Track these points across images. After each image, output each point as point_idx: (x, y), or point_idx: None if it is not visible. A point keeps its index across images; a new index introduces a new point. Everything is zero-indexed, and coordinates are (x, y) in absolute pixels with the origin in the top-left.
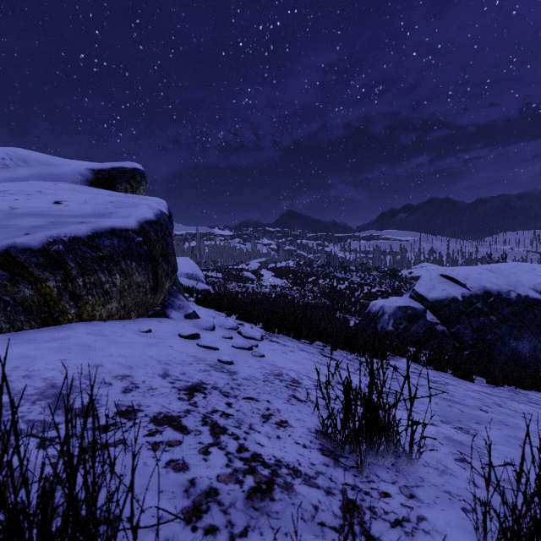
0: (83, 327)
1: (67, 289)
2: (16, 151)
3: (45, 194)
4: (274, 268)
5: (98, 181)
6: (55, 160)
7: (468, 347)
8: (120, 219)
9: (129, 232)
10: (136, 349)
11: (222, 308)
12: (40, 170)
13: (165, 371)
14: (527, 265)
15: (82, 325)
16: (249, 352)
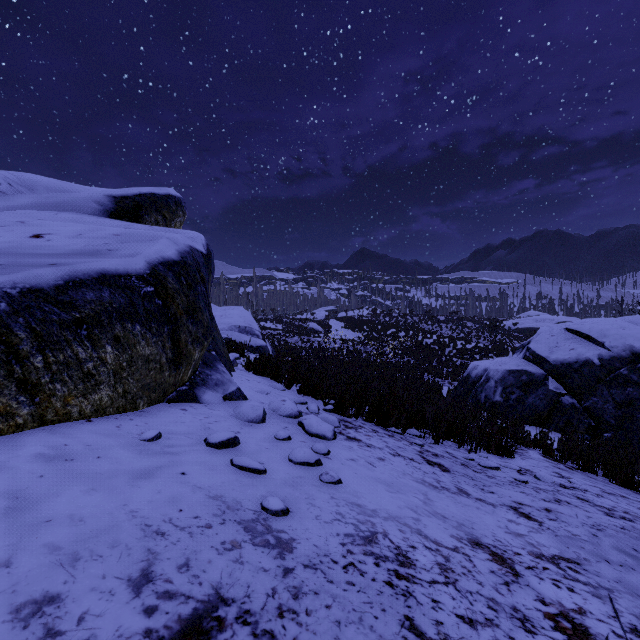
0: (37, 440)
1: (12, 376)
2: (20, 176)
3: (26, 225)
4: (344, 318)
5: (120, 211)
6: (70, 186)
7: (610, 428)
8: (119, 258)
9: (132, 279)
10: (112, 492)
11: (280, 376)
12: (44, 197)
13: (147, 562)
14: None
15: (38, 436)
16: (316, 471)
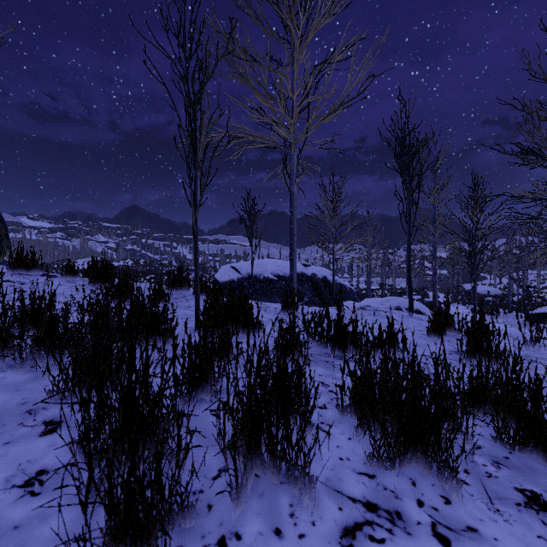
0: None
1: None
2: None
3: None
4: None
5: None
6: None
7: None
8: None
9: None
10: None
11: None
12: None
13: None
14: (274, 260)
15: None
16: None
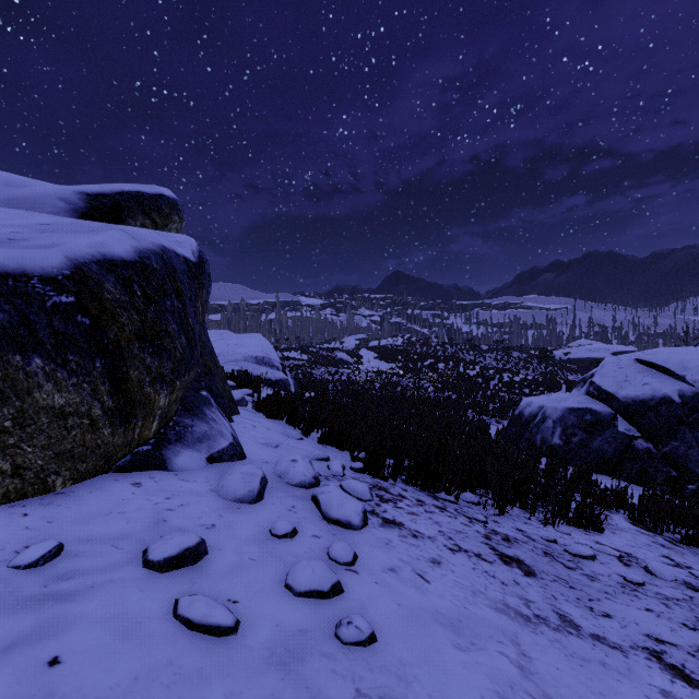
0: None
1: None
2: None
3: None
4: (377, 347)
5: (94, 212)
6: (36, 183)
7: (695, 479)
8: (12, 249)
9: (31, 282)
10: None
11: (297, 419)
12: None
13: None
14: None
15: None
16: (332, 610)
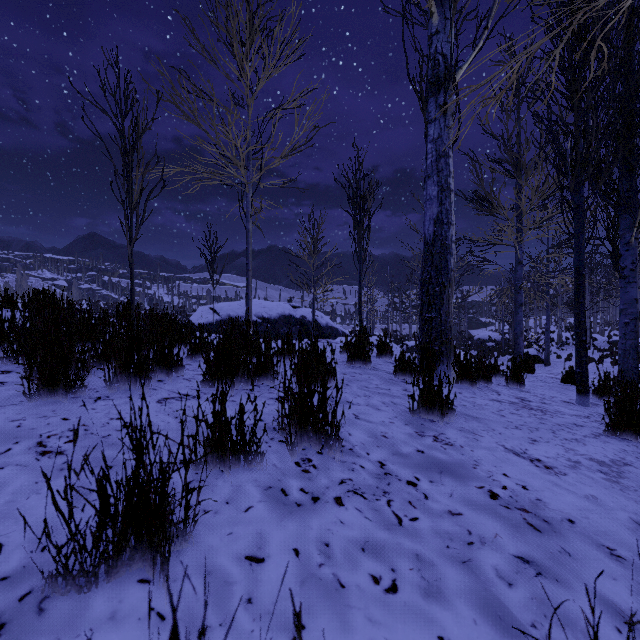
0: None
1: None
2: None
3: None
4: None
5: None
6: None
7: None
8: None
9: None
10: None
11: None
12: None
13: None
14: (259, 301)
15: None
16: None
